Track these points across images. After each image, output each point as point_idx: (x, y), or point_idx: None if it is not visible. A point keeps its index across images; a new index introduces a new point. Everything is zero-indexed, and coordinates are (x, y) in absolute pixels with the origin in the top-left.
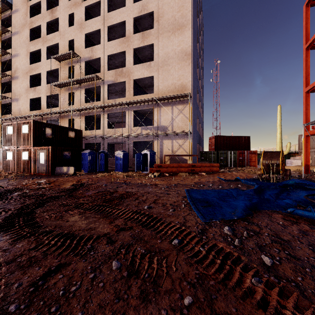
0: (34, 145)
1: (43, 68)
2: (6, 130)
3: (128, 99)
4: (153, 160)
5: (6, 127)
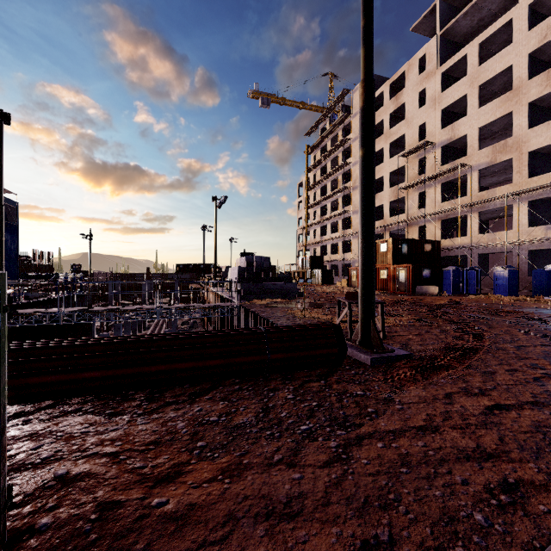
0: (393, 263)
1: (385, 169)
2: None
3: (517, 185)
4: None
5: None
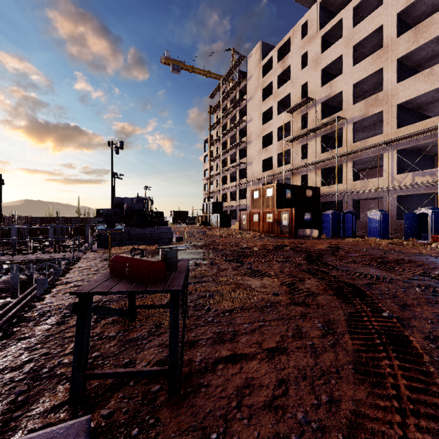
0: (277, 207)
1: (274, 125)
2: (253, 195)
3: (387, 136)
4: (438, 223)
5: (253, 192)
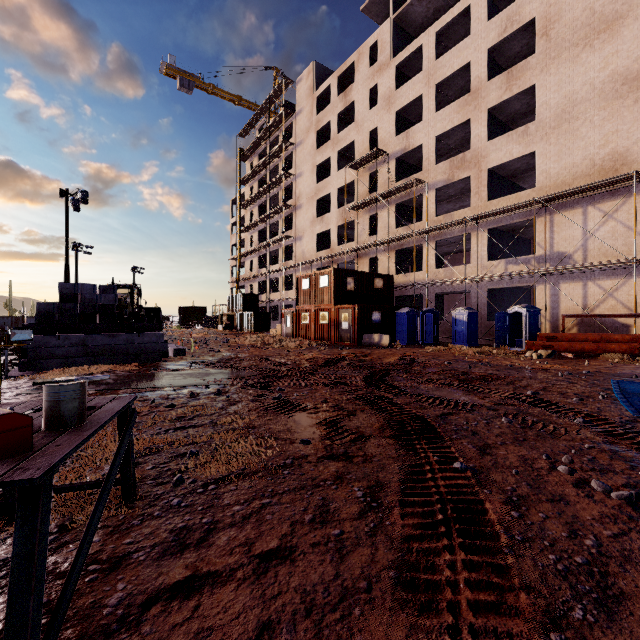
0: (335, 303)
1: (332, 185)
2: (301, 284)
3: (476, 209)
4: (534, 325)
5: (301, 280)
